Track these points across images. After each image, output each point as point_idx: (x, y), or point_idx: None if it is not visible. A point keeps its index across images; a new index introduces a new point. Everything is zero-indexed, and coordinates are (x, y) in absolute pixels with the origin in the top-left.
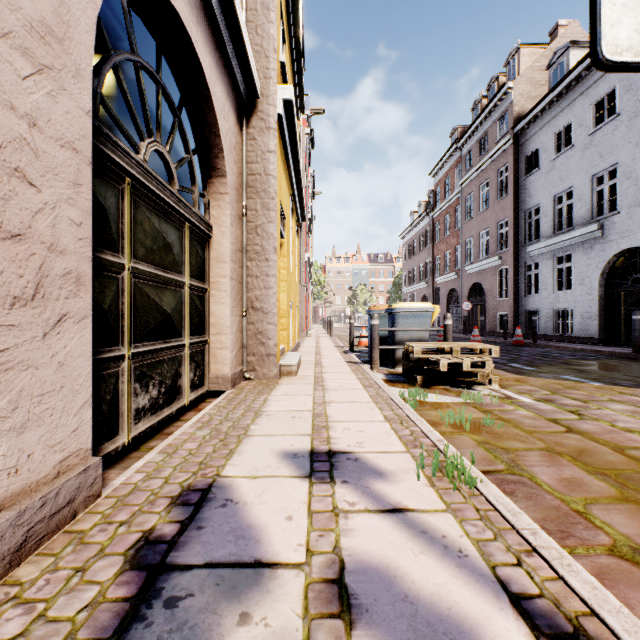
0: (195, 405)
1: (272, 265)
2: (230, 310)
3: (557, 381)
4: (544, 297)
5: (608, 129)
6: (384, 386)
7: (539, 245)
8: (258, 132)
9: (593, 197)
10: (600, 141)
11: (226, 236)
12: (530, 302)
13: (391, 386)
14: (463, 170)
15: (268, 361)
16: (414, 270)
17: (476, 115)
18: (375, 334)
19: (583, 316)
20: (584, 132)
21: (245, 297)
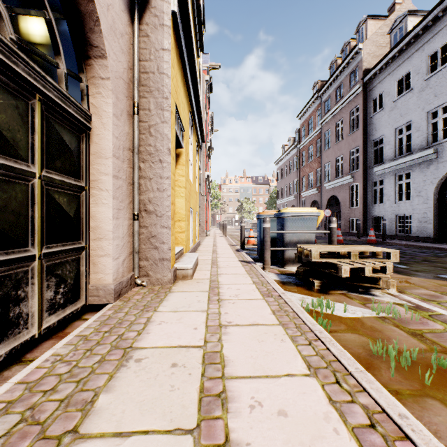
0: (64, 326)
1: (166, 167)
2: (113, 212)
3: (444, 282)
4: (387, 206)
5: (442, 74)
6: (285, 295)
7: (384, 166)
8: (151, 29)
9: (428, 128)
10: (435, 84)
11: (108, 128)
12: (376, 210)
13: (288, 290)
14: (323, 112)
15: (162, 266)
16: (285, 187)
17: (332, 72)
18: (267, 236)
19: (420, 220)
20: (421, 78)
21: (136, 199)
